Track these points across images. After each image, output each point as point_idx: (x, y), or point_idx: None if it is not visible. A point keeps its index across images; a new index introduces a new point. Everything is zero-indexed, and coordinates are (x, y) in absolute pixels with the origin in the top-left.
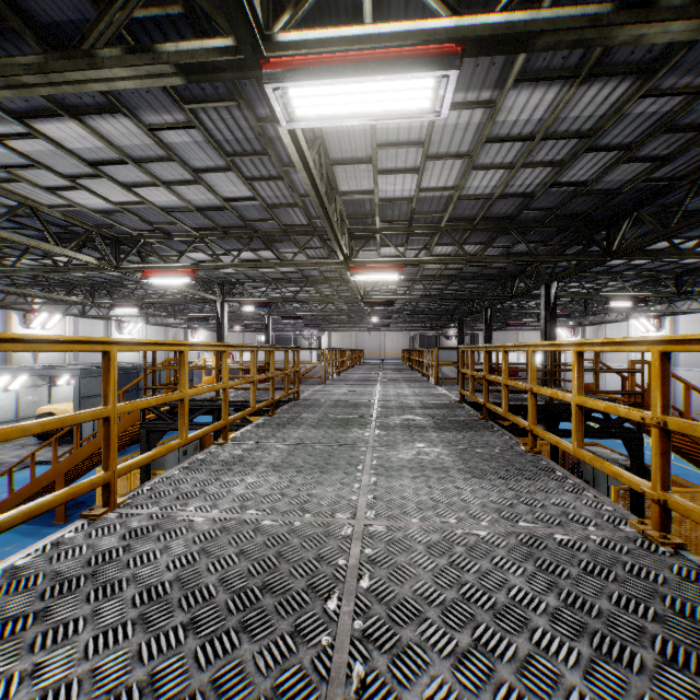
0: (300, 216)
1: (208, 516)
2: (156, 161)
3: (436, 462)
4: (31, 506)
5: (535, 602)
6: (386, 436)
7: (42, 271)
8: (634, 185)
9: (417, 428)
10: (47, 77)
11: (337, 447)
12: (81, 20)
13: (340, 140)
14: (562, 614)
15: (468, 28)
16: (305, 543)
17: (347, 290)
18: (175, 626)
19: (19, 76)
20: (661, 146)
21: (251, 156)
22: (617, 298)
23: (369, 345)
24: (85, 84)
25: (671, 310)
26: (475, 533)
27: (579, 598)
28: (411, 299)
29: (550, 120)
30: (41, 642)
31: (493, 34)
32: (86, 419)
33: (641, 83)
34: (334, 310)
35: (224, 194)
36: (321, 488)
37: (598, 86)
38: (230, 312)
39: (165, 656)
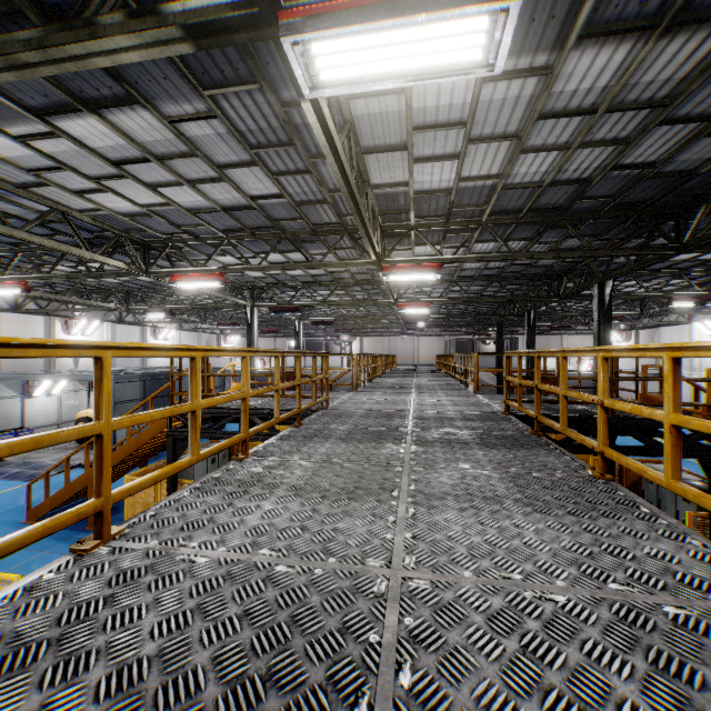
0: (329, 213)
1: (212, 556)
2: (179, 157)
3: (486, 488)
4: None
5: None
6: (424, 454)
7: (75, 277)
8: None
9: (459, 444)
10: (47, 53)
11: (368, 467)
12: None
13: (372, 124)
14: None
15: None
16: (327, 602)
17: (379, 293)
18: None
19: (17, 53)
20: None
21: (276, 148)
22: (681, 297)
23: (402, 350)
24: (88, 60)
25: None
26: (550, 598)
27: None
28: (448, 301)
29: (618, 87)
30: None
31: None
32: (71, 437)
33: None
34: (365, 314)
35: (250, 191)
36: (348, 520)
37: (681, 40)
38: (261, 317)
39: None
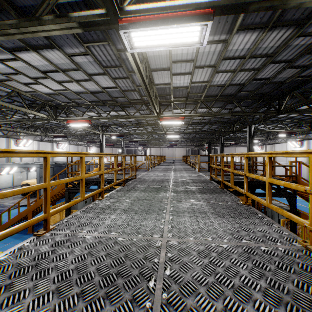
0: (137, 95)
1: (92, 235)
2: (72, 70)
3: (200, 209)
4: (7, 231)
5: (254, 284)
6: (176, 196)
7: (22, 121)
8: (292, 79)
9: (190, 192)
10: (19, 30)
11: (154, 201)
12: (36, 4)
13: (155, 59)
14: (269, 291)
15: (217, 2)
16: (138, 250)
17: (158, 129)
18: (73, 294)
19: (7, 29)
20: (305, 60)
21: (114, 68)
22: (282, 132)
23: (168, 153)
24: (37, 33)
25: (306, 137)
26: (221, 245)
27: (276, 282)
28: (187, 133)
29: (253, 49)
30: (6, 302)
31: (229, 4)
32: (35, 189)
33: (297, 30)
34: (152, 138)
35: (103, 85)
36: (146, 221)
37: (277, 32)
38: (106, 139)
39: (67, 311)
